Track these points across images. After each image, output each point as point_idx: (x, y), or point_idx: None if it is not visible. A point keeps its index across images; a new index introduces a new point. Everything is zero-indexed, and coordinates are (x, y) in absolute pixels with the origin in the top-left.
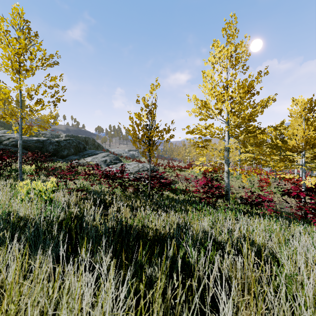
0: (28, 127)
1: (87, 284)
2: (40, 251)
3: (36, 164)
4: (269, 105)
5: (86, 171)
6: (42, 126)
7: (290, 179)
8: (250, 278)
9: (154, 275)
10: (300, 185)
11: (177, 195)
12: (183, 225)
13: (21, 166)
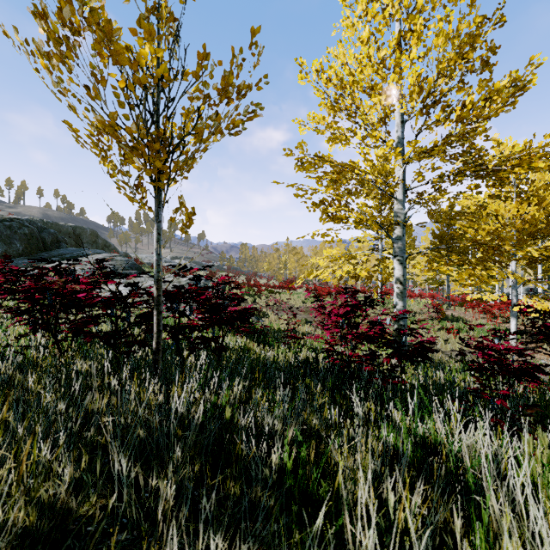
0: None
1: None
2: None
3: None
4: (526, 89)
5: None
6: None
7: (478, 305)
8: None
9: None
10: None
11: (267, 346)
12: None
13: None
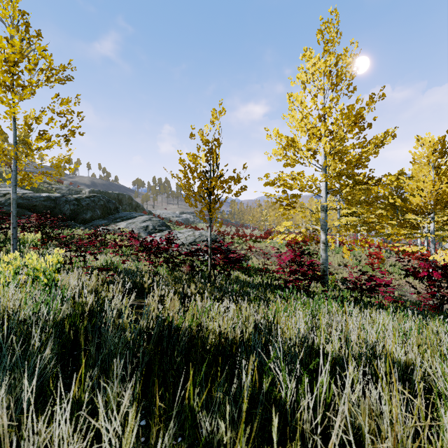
0: (26, 173)
1: (86, 447)
2: (0, 382)
3: (44, 232)
4: (387, 144)
5: (116, 241)
6: (48, 172)
7: (412, 254)
8: (398, 431)
9: (217, 436)
10: (433, 261)
11: (250, 276)
12: (264, 325)
13: (15, 232)
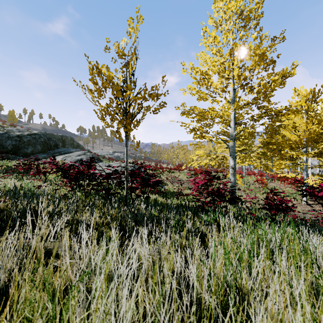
0: None
1: None
2: None
3: None
4: (291, 76)
5: (39, 168)
6: None
7: (287, 180)
8: None
9: None
10: None
11: (167, 199)
12: None
13: None
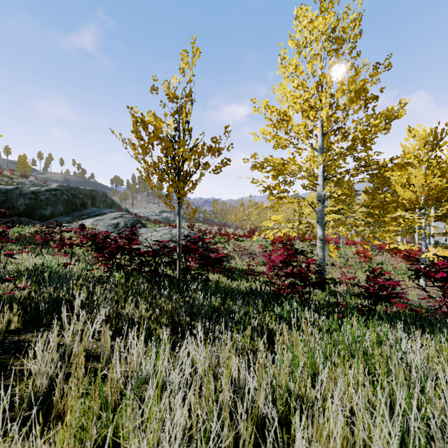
0: None
1: None
2: None
3: None
4: (398, 118)
5: (64, 239)
6: None
7: (399, 252)
8: None
9: None
10: None
11: (233, 280)
12: None
13: None
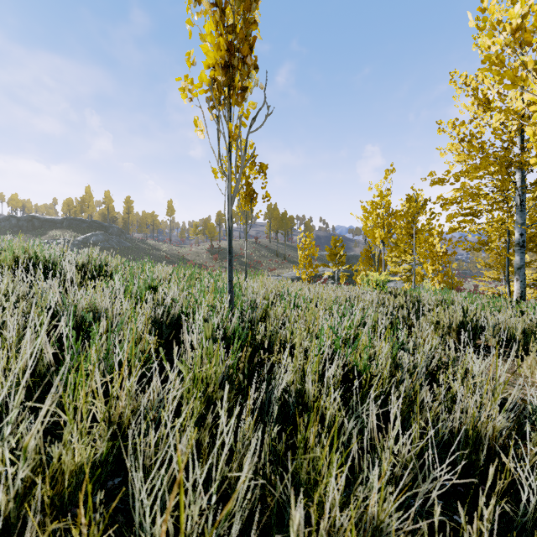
0: None
1: None
2: None
3: None
4: None
5: None
6: None
7: None
8: None
9: None
10: None
11: None
12: None
13: None
